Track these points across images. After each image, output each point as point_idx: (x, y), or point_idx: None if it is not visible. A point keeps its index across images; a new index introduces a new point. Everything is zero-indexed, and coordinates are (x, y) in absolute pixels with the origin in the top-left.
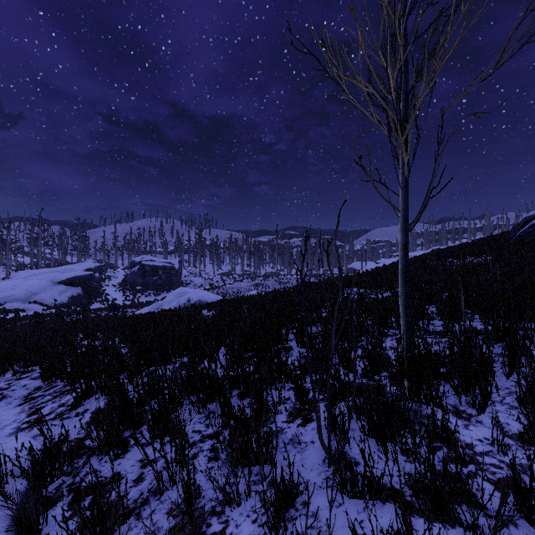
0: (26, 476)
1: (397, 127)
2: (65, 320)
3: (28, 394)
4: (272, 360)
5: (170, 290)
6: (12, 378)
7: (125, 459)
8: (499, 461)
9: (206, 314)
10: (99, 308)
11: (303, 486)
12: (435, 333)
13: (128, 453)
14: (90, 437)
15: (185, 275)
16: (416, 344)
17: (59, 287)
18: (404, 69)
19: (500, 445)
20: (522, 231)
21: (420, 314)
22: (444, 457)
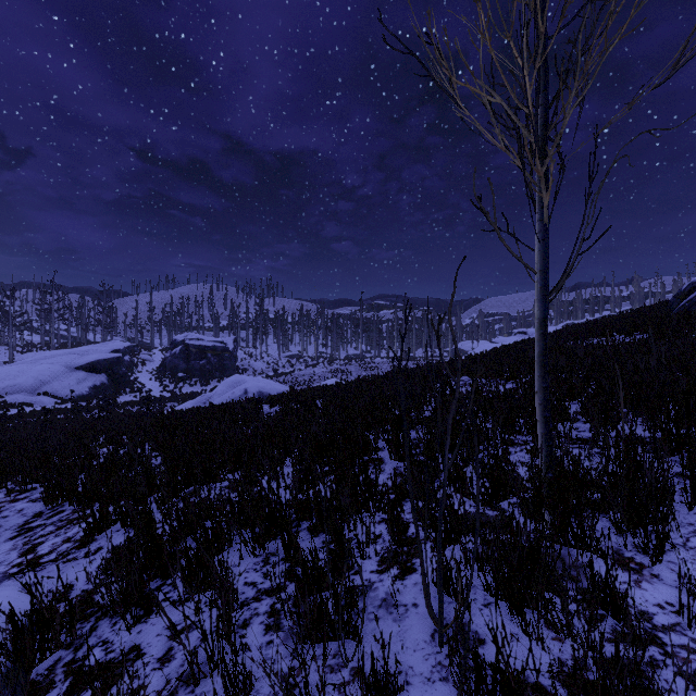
0: (4, 653)
1: (535, 153)
2: (84, 418)
3: (25, 523)
4: (357, 480)
5: (223, 378)
6: (5, 499)
7: (149, 624)
8: (692, 641)
9: (268, 411)
10: (128, 402)
11: (403, 676)
12: (581, 441)
13: (153, 615)
14: (100, 592)
15: (242, 358)
16: (559, 460)
17: (77, 373)
18: (542, 73)
19: (693, 616)
20: (688, 300)
21: (560, 415)
22: (616, 642)
